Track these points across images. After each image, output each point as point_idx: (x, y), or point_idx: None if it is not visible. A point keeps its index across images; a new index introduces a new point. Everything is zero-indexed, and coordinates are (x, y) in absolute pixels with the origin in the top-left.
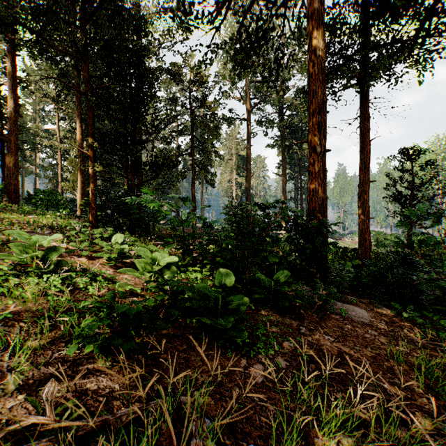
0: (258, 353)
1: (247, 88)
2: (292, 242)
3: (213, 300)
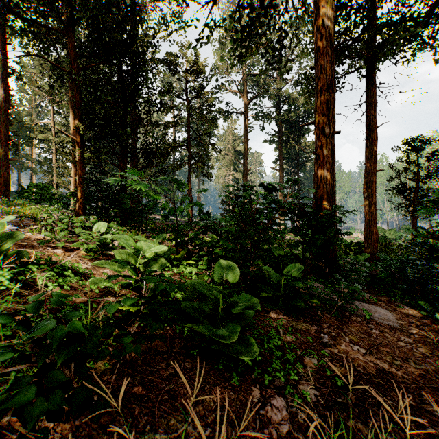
0: (274, 377)
1: (244, 81)
2: (299, 232)
3: (211, 300)
